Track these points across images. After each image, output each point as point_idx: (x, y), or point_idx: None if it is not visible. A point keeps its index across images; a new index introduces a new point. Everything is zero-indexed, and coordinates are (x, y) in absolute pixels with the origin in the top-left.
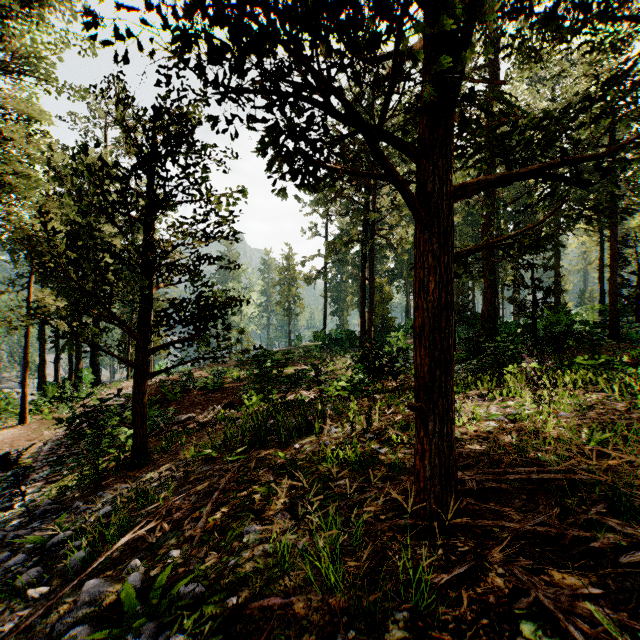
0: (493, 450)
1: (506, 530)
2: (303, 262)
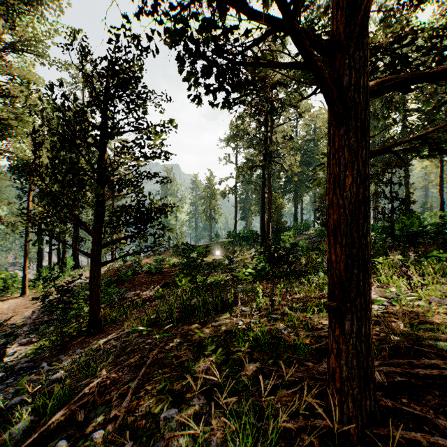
0: (389, 336)
1: (437, 445)
2: (220, 182)
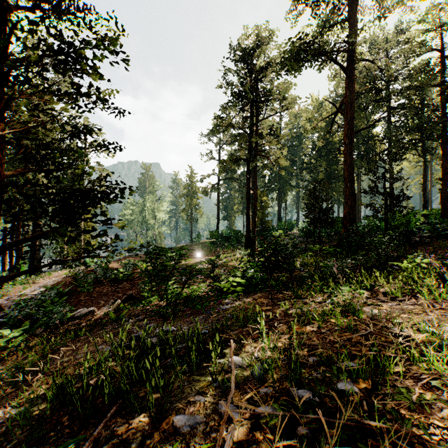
0: None
1: None
2: (201, 179)
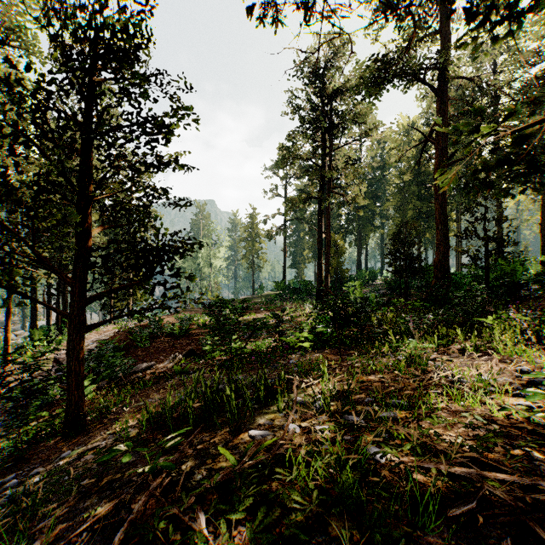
0: None
1: None
2: (265, 220)
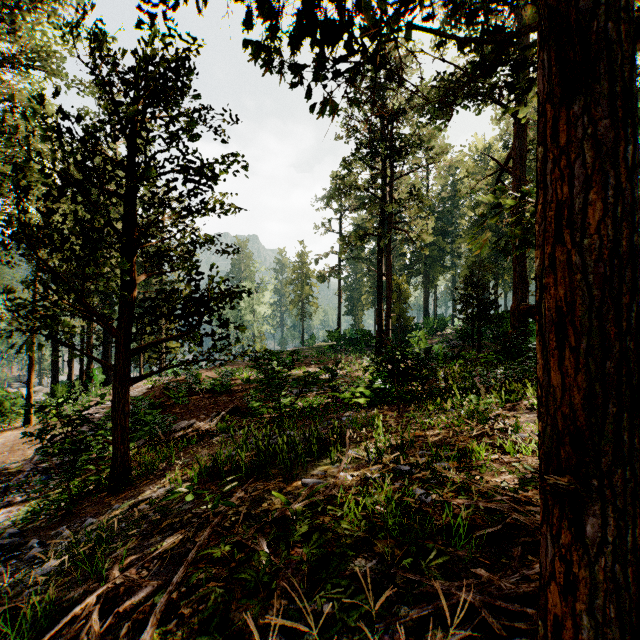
0: None
1: None
2: (317, 260)
